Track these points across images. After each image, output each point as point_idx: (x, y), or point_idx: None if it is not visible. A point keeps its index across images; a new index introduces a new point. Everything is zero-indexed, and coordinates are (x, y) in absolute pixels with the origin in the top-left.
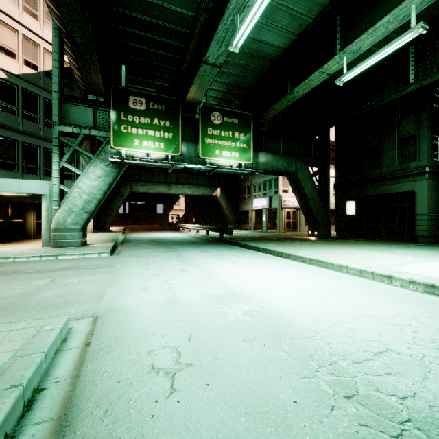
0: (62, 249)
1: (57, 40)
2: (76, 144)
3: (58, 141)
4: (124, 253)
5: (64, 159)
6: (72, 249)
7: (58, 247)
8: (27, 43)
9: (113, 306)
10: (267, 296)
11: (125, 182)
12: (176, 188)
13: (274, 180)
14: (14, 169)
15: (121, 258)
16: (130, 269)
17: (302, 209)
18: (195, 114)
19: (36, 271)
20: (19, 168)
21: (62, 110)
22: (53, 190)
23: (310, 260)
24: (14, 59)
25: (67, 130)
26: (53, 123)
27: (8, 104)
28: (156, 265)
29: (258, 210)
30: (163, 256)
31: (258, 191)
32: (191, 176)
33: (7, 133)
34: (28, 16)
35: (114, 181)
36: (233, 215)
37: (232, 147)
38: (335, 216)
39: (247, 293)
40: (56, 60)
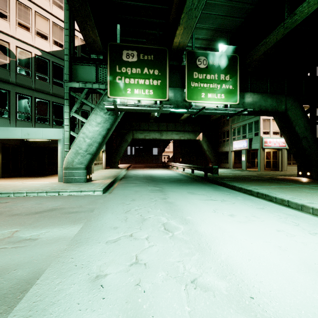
0: (69, 185)
1: (68, 13)
2: (82, 97)
3: (68, 95)
4: (115, 191)
5: (73, 110)
6: (76, 185)
7: (68, 183)
8: (56, 28)
9: None
10: None
11: (129, 131)
12: (166, 134)
13: (254, 123)
14: (47, 122)
15: (108, 198)
16: (107, 217)
17: (290, 149)
18: (182, 61)
19: (19, 213)
20: (50, 121)
21: (72, 71)
22: (65, 135)
23: None
24: (47, 40)
25: (75, 86)
26: (64, 81)
27: (42, 74)
28: (136, 213)
29: (237, 151)
30: (148, 198)
31: (238, 134)
32: (178, 124)
33: (42, 95)
34: (56, 7)
35: (111, 127)
36: (213, 155)
37: (218, 89)
38: None
39: None
40: (67, 29)
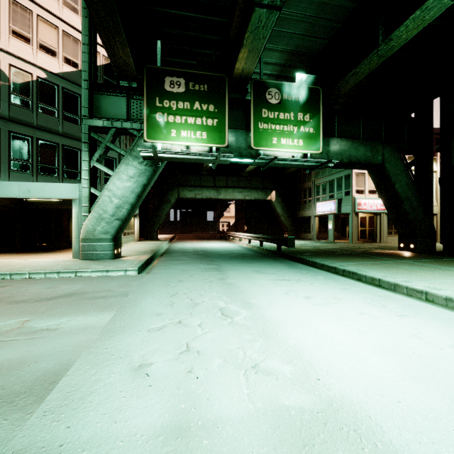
0: (89, 262)
1: (87, 21)
2: (107, 140)
3: (88, 137)
4: (155, 271)
5: (95, 158)
6: (99, 263)
7: (87, 260)
8: (68, 40)
9: (37, 444)
10: (442, 451)
11: (172, 187)
12: (226, 192)
13: (344, 179)
14: (54, 174)
15: (146, 279)
16: (147, 303)
17: (390, 213)
18: (246, 94)
19: (25, 300)
20: (59, 173)
21: (94, 102)
22: (83, 194)
23: (446, 301)
24: (54, 57)
25: (97, 124)
26: (82, 116)
27: (48, 105)
28: (185, 297)
29: (322, 216)
30: (201, 279)
31: (323, 192)
32: (242, 179)
33: (47, 136)
34: (68, 10)
35: (149, 182)
36: (291, 222)
37: (294, 133)
38: (440, 223)
39: (372, 423)
40: (86, 44)
